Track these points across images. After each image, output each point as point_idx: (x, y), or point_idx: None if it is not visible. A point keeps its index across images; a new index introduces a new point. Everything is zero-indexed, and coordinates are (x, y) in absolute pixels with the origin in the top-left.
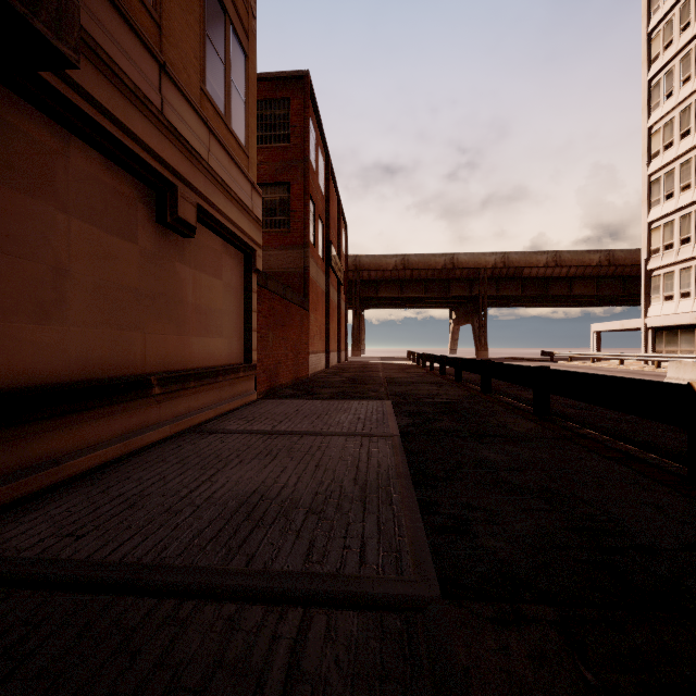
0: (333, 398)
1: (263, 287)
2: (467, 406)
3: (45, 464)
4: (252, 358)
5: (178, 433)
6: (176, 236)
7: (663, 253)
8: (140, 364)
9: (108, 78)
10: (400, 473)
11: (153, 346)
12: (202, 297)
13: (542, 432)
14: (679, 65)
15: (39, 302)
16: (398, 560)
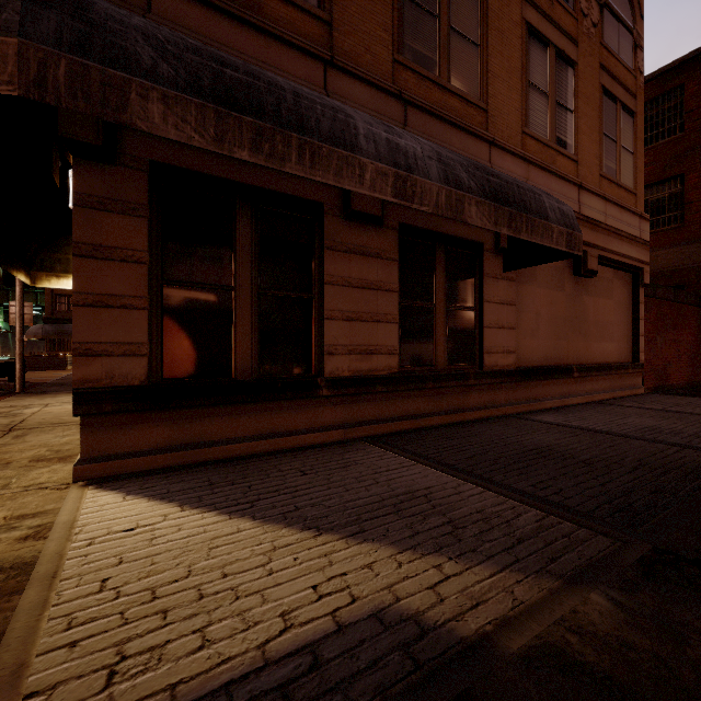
0: None
1: (650, 297)
2: None
3: (536, 400)
4: (639, 358)
5: (587, 402)
6: (583, 279)
7: None
8: (565, 359)
9: None
10: None
11: (571, 349)
12: (599, 315)
13: None
14: None
15: (532, 330)
16: None
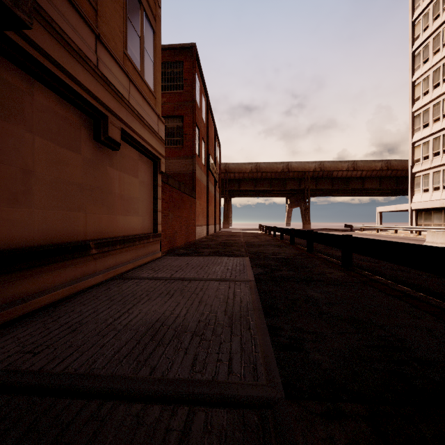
0: (211, 255)
1: (165, 183)
2: (298, 260)
3: (16, 302)
4: (158, 229)
5: (109, 279)
6: (107, 149)
7: (422, 162)
8: (83, 234)
9: (60, 43)
10: (255, 307)
11: (92, 222)
12: (125, 189)
13: (347, 278)
14: (432, 42)
15: (12, 193)
16: (255, 370)
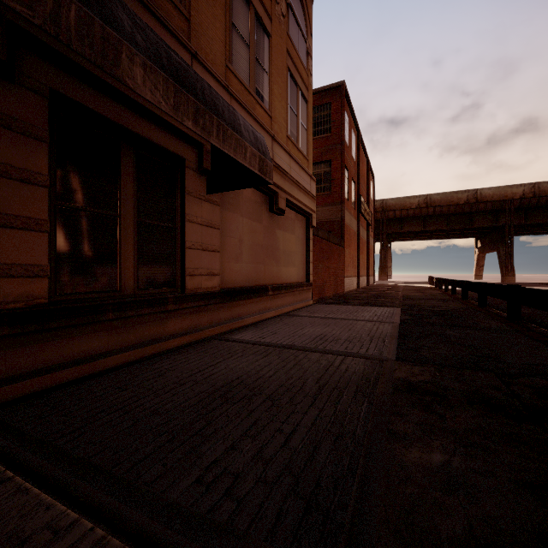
0: (360, 305)
1: (316, 236)
2: (457, 313)
3: (239, 318)
4: (310, 279)
5: (278, 315)
6: (276, 216)
7: None
8: (263, 280)
9: None
10: (393, 335)
11: (268, 272)
12: (286, 245)
13: (502, 327)
14: None
15: (236, 254)
16: (381, 353)
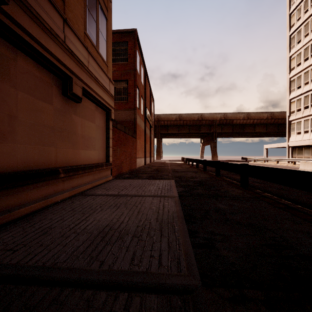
0: (147, 178)
1: (115, 127)
2: (209, 182)
3: (3, 212)
4: (110, 160)
5: (73, 195)
6: (72, 102)
7: (296, 113)
8: (54, 163)
9: (36, 23)
10: (179, 215)
11: (61, 154)
12: (85, 131)
13: (245, 194)
14: (303, 28)
15: (1, 132)
16: (178, 263)
